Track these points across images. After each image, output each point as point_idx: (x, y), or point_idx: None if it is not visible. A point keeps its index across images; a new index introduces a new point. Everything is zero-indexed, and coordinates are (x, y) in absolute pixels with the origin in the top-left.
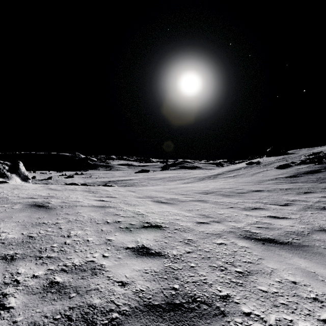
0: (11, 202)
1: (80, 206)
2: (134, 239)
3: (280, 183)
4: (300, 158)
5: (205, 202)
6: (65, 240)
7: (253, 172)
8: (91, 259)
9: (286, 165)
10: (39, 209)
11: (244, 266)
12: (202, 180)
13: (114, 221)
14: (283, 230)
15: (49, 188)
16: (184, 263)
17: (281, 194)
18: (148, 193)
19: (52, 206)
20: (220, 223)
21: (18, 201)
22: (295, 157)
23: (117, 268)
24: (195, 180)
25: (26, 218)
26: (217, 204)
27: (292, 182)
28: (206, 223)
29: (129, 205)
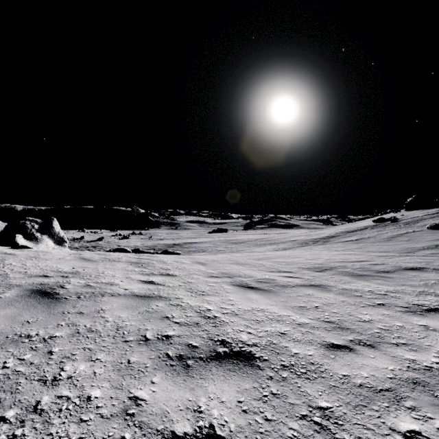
0: (6, 285)
1: (109, 294)
2: (191, 401)
3: None
4: None
5: (325, 291)
6: (42, 394)
7: (390, 235)
8: None
9: None
10: (40, 299)
11: None
12: (306, 245)
13: (158, 337)
14: None
15: (81, 257)
16: None
17: None
18: (226, 268)
19: (64, 294)
20: (377, 351)
21: (18, 283)
22: None
23: None
24: (294, 245)
25: (4, 323)
26: (350, 295)
27: None
28: (345, 348)
29: (193, 292)
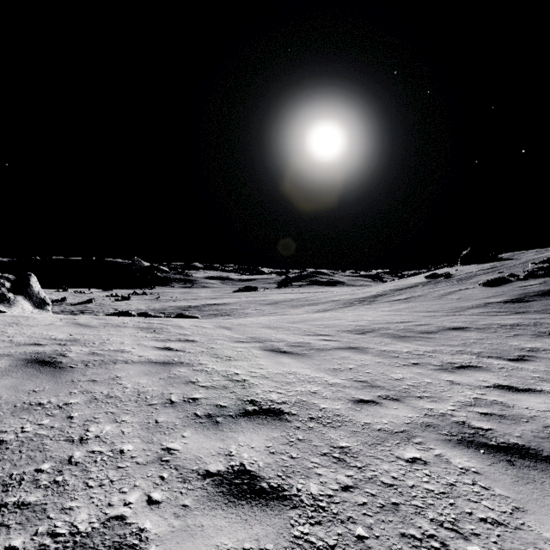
0: None
1: (122, 361)
2: (223, 448)
3: (495, 313)
4: (524, 267)
5: (363, 353)
6: (73, 450)
7: (441, 293)
8: (120, 511)
9: (500, 280)
10: (41, 369)
11: (487, 535)
12: (349, 305)
13: (184, 400)
14: (541, 423)
15: (75, 322)
16: (338, 524)
17: (504, 335)
18: (255, 332)
19: (68, 363)
20: (401, 403)
21: (6, 353)
22: (514, 265)
23: (177, 542)
24: (337, 306)
25: (6, 393)
26: (387, 356)
27: (517, 312)
28: (372, 402)
29: (219, 358)
